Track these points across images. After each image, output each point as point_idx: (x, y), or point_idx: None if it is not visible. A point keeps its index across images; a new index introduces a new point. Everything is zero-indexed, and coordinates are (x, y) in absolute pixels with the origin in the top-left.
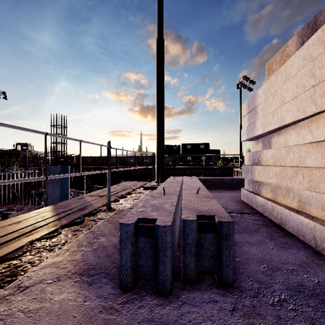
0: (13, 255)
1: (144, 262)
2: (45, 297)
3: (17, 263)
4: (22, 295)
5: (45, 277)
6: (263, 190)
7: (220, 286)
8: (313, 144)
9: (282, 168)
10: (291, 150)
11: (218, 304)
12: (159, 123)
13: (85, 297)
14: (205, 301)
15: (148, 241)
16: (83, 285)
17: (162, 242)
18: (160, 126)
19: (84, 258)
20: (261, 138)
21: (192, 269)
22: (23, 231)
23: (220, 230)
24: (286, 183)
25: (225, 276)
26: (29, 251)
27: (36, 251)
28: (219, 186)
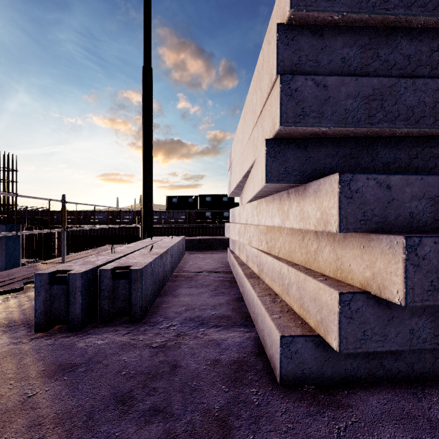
0: None
1: (58, 306)
2: None
3: None
4: None
5: None
6: (236, 248)
7: (130, 323)
8: (250, 204)
9: (240, 226)
10: (244, 208)
11: (117, 332)
12: (145, 171)
13: None
14: (108, 331)
15: (61, 288)
16: None
17: (72, 287)
18: (147, 175)
19: (7, 316)
20: (241, 195)
21: (106, 311)
22: None
23: (130, 276)
24: (241, 239)
25: (134, 313)
26: None
27: None
28: (216, 247)
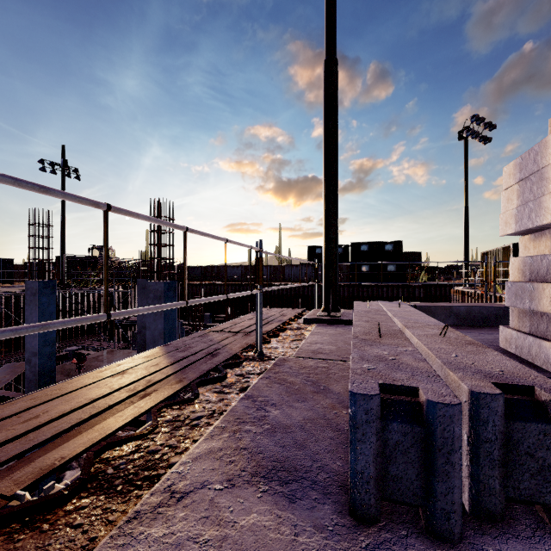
0: (140, 431)
1: (401, 471)
2: (222, 517)
3: (149, 445)
4: (183, 509)
5: (207, 477)
6: None
7: None
8: None
9: None
10: None
11: None
12: (329, 208)
13: (293, 525)
14: None
15: (409, 431)
16: (278, 500)
17: (443, 436)
18: (331, 212)
19: (257, 446)
20: (550, 230)
21: (495, 493)
22: (135, 388)
23: None
24: None
25: None
26: (160, 424)
27: (171, 425)
28: (442, 319)
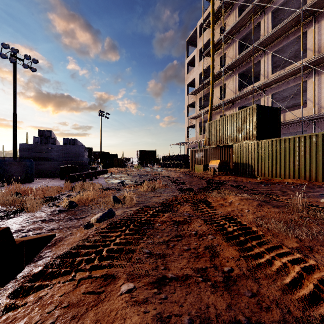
0: None
1: None
2: None
3: None
4: None
5: None
6: None
7: None
8: None
9: None
10: None
11: None
12: (14, 148)
13: None
14: None
15: None
16: None
17: None
18: (14, 149)
19: None
20: None
21: None
22: None
23: None
24: None
25: None
26: None
27: None
28: None
